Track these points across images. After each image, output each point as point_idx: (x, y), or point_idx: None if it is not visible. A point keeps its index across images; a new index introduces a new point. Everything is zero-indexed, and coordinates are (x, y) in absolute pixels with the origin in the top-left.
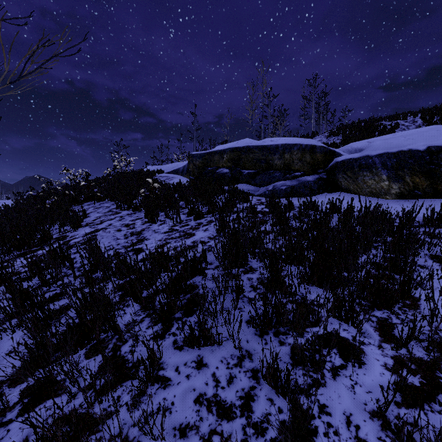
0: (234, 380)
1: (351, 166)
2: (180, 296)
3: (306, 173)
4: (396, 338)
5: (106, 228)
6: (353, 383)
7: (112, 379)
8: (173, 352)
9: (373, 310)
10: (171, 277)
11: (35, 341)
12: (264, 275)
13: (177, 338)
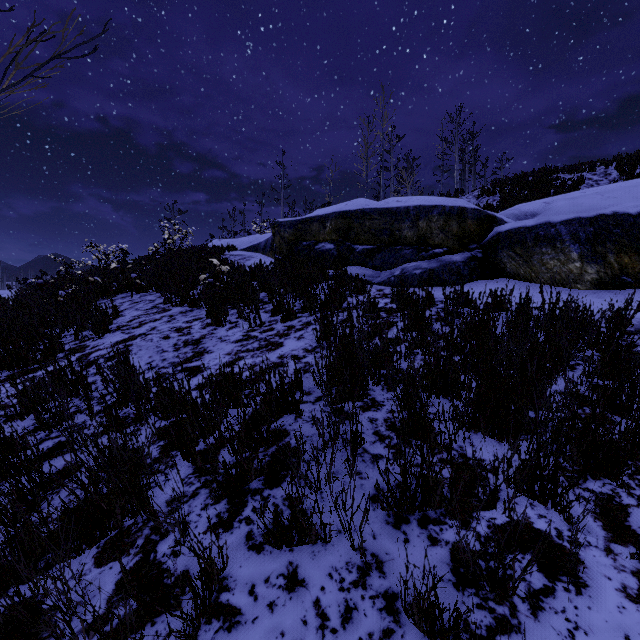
0: (354, 616)
1: (521, 239)
2: (259, 450)
3: (452, 249)
4: (635, 535)
5: (147, 335)
6: (572, 627)
7: (133, 619)
8: (245, 556)
9: (585, 479)
10: (244, 420)
11: (8, 537)
12: (396, 414)
13: (253, 527)
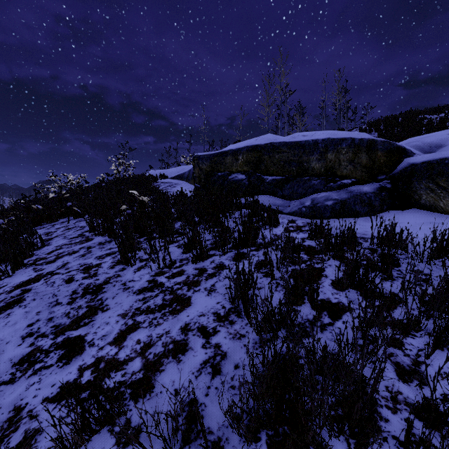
0: None
1: (447, 171)
2: None
3: (360, 180)
4: None
5: (53, 274)
6: None
7: None
8: None
9: None
10: None
11: None
12: None
13: None
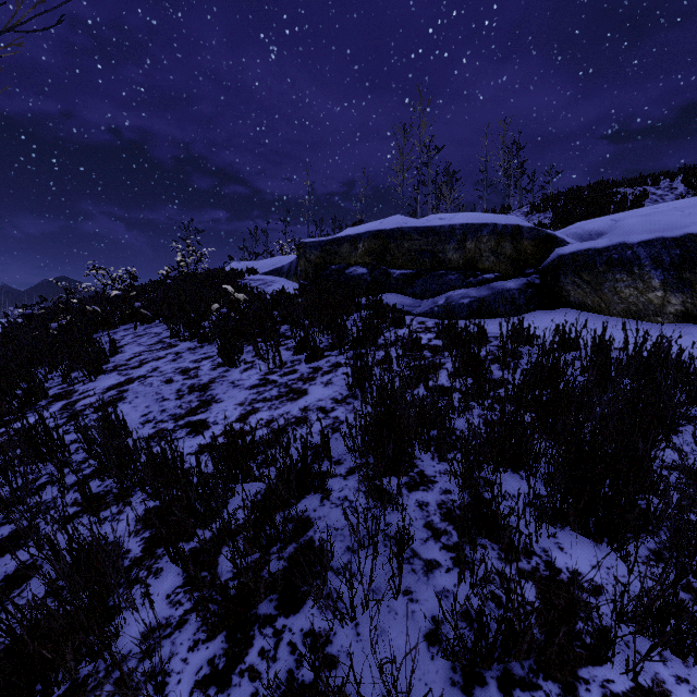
0: None
1: (590, 263)
2: (273, 550)
3: (505, 274)
4: None
5: (147, 377)
6: None
7: None
8: None
9: None
10: (252, 512)
11: None
12: (453, 496)
13: (259, 686)
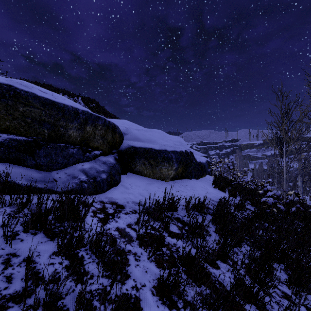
0: None
1: (155, 156)
2: None
3: (104, 152)
4: None
5: None
6: None
7: None
8: None
9: None
10: None
11: None
12: None
13: None
